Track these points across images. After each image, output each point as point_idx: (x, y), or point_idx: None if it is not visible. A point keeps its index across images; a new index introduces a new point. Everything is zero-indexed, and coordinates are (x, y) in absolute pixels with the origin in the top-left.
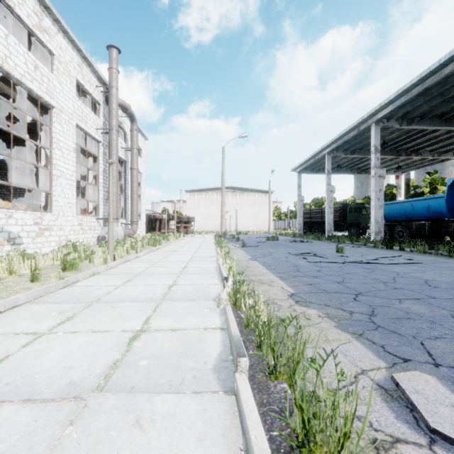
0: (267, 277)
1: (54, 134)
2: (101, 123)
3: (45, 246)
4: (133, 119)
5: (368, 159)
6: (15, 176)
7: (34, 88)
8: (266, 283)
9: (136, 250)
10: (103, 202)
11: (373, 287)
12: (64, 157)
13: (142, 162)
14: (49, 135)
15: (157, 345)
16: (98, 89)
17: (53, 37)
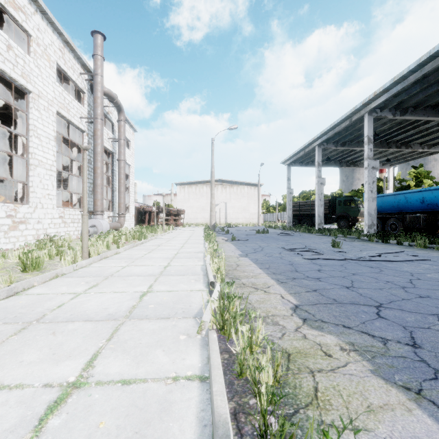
0: (261, 280)
1: (31, 121)
2: (85, 112)
3: (19, 240)
4: (120, 109)
5: (357, 152)
6: (1, 168)
7: (6, 69)
8: (261, 289)
9: (118, 244)
10: (87, 194)
11: (393, 295)
12: (43, 145)
13: (130, 154)
14: (25, 122)
15: (88, 426)
16: (82, 76)
17: (30, 16)
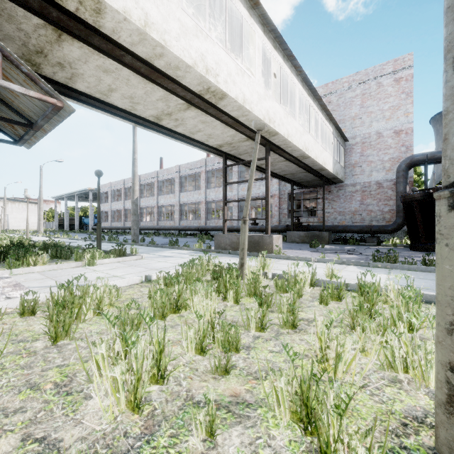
0: None
1: None
2: None
3: None
4: None
5: None
6: None
7: None
8: None
9: None
10: None
11: None
12: None
13: None
14: None
15: None
16: None
17: None
